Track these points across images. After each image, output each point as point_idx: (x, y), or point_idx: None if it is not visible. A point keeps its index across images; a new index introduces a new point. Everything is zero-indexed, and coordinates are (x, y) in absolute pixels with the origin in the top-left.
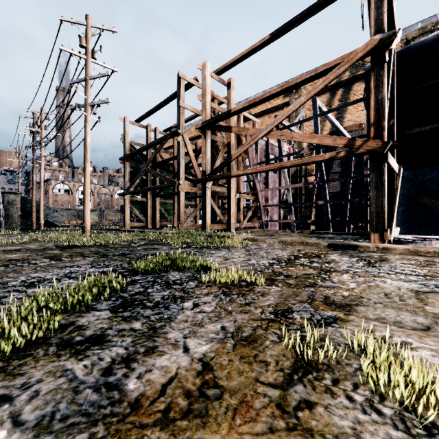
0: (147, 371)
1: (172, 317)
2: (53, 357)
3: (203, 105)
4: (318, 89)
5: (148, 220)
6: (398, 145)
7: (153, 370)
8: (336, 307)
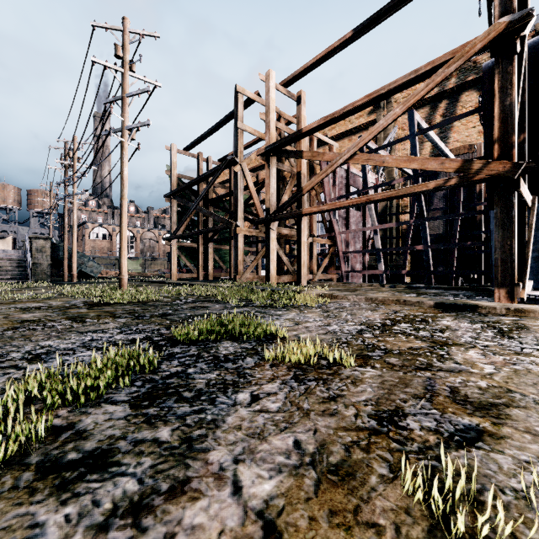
0: (166, 537)
1: (218, 420)
2: (23, 493)
3: (266, 126)
4: (419, 96)
5: (199, 270)
6: (535, 166)
7: (178, 536)
8: (474, 409)
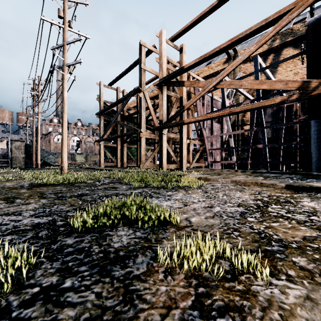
0: None
1: None
2: None
3: (160, 66)
4: (269, 37)
5: (118, 161)
6: None
7: None
8: None
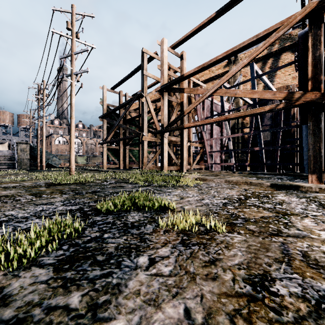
0: None
1: (122, 285)
2: None
3: (161, 73)
4: (259, 51)
5: (120, 163)
6: None
7: None
8: None
